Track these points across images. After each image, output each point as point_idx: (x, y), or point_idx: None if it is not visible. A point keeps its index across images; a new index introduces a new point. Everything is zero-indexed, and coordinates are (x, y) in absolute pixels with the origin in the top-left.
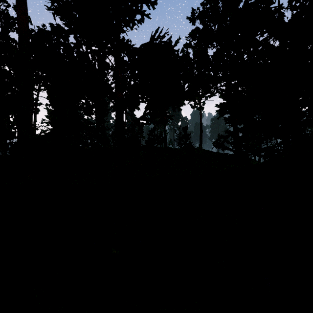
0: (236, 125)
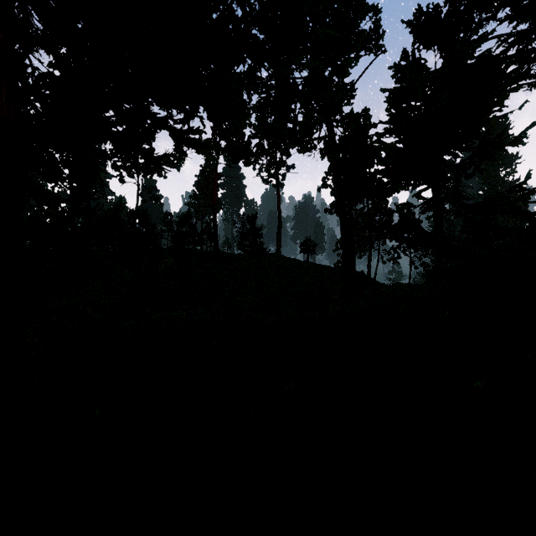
0: (345, 212)
